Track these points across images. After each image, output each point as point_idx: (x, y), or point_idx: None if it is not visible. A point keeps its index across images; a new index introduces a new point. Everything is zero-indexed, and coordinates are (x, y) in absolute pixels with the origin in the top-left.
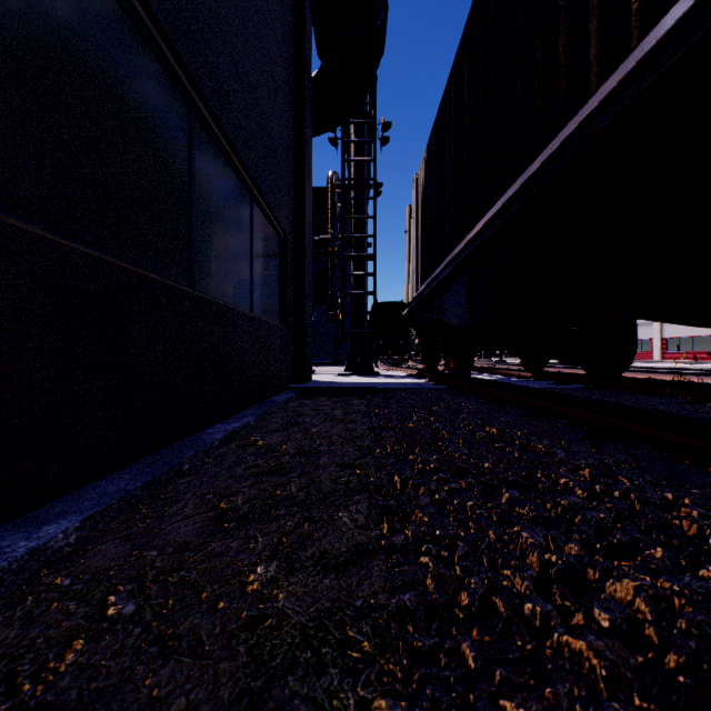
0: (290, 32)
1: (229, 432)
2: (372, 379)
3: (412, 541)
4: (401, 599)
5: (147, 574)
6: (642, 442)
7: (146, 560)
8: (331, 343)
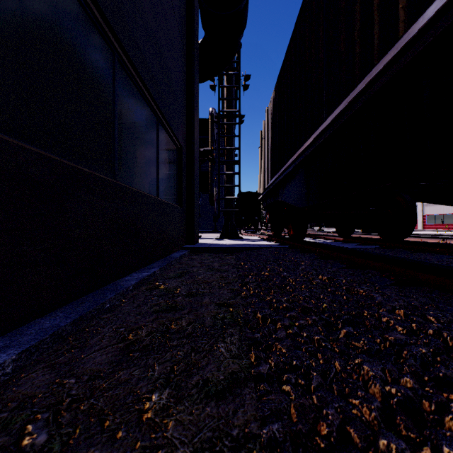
0: (184, 12)
1: (140, 279)
2: (238, 242)
3: (275, 371)
4: (271, 429)
5: (63, 402)
6: (436, 288)
7: (64, 388)
8: (211, 218)
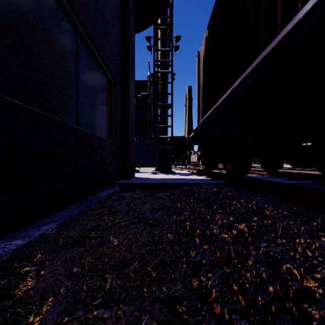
0: None
1: None
2: (171, 176)
3: None
4: None
5: None
6: None
7: None
8: (149, 156)
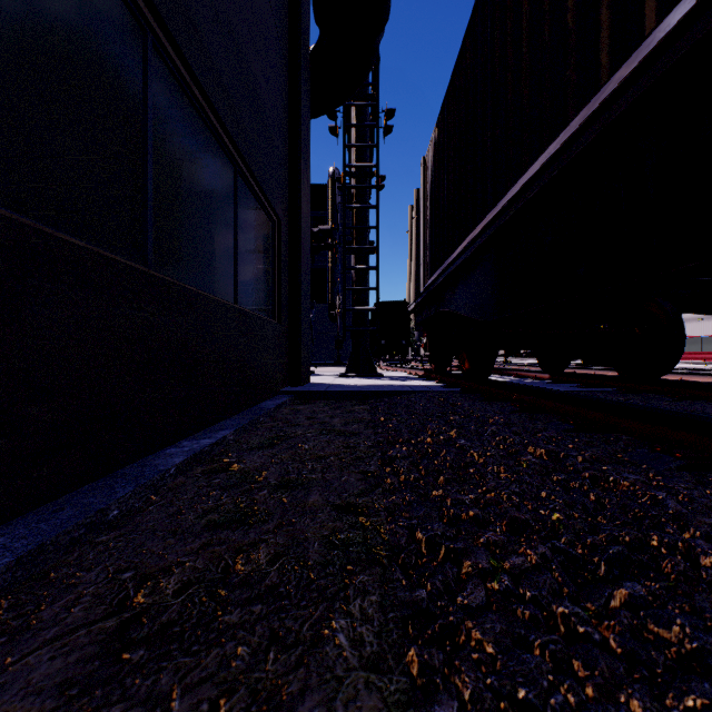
0: None
1: (193, 453)
2: (375, 381)
3: None
4: None
5: None
6: None
7: None
8: (332, 343)
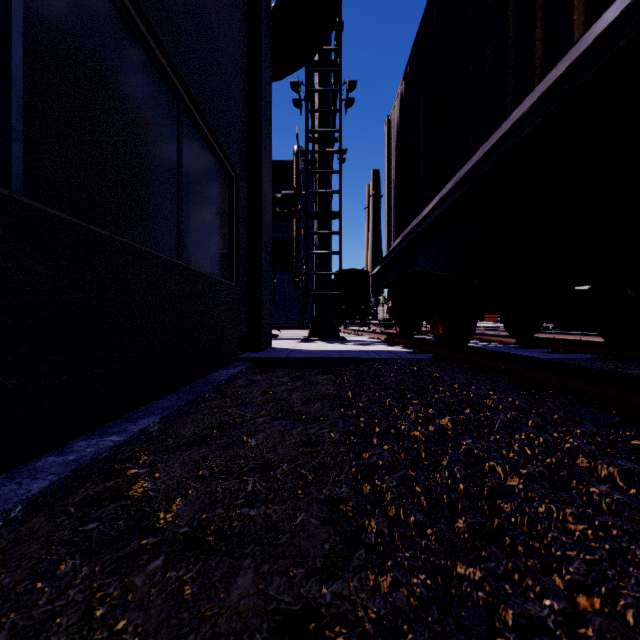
0: None
1: (74, 469)
2: (339, 345)
3: None
4: None
5: None
6: None
7: None
8: (297, 308)
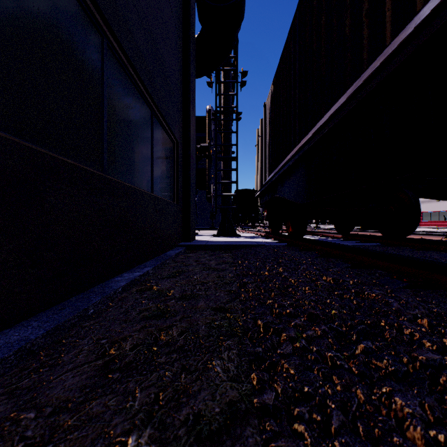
0: (180, 5)
1: (131, 280)
2: (235, 239)
3: (283, 402)
4: None
5: None
6: None
7: (19, 426)
8: (208, 216)
